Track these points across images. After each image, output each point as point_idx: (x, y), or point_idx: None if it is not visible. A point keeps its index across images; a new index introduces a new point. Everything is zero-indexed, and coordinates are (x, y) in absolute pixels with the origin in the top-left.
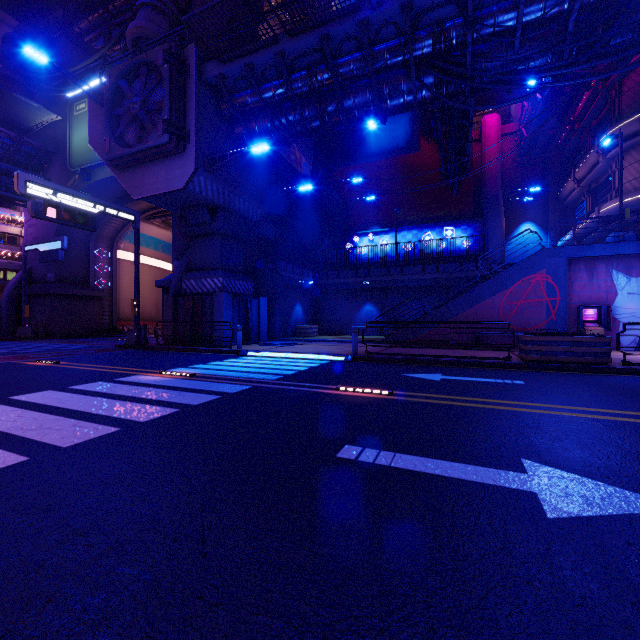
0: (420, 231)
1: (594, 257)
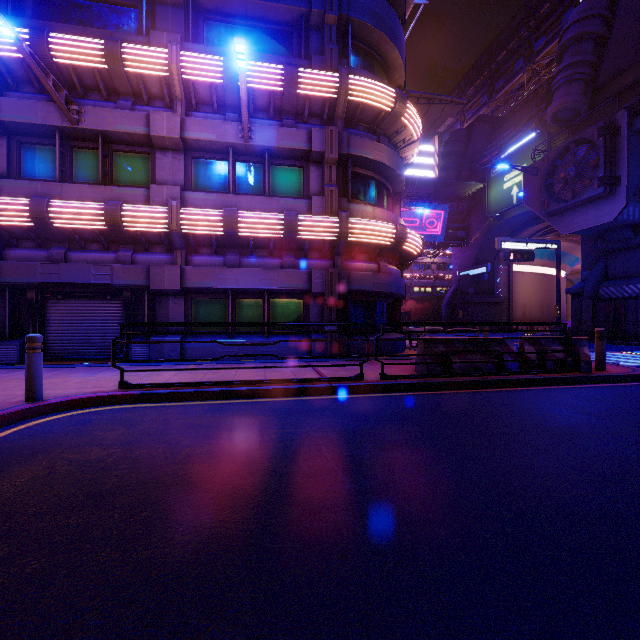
0: None
1: None
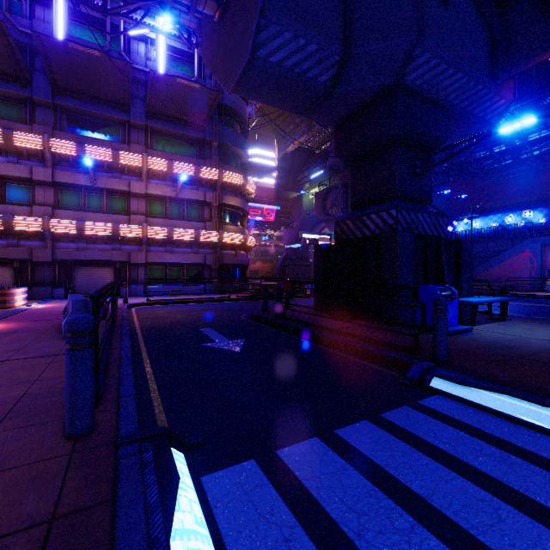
0: (503, 214)
1: None
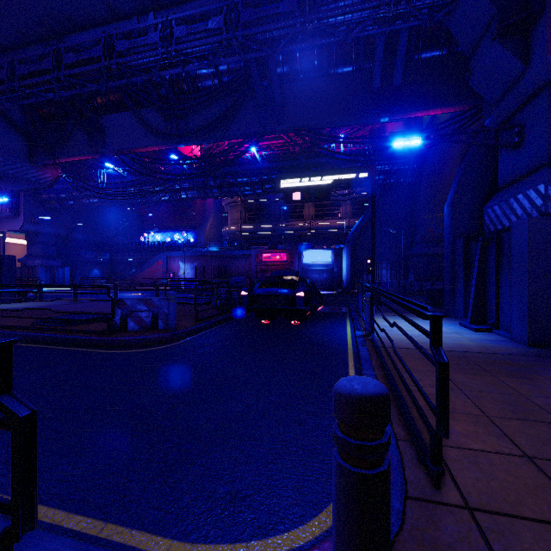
0: (174, 233)
1: (175, 256)
